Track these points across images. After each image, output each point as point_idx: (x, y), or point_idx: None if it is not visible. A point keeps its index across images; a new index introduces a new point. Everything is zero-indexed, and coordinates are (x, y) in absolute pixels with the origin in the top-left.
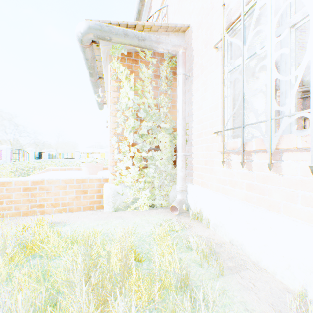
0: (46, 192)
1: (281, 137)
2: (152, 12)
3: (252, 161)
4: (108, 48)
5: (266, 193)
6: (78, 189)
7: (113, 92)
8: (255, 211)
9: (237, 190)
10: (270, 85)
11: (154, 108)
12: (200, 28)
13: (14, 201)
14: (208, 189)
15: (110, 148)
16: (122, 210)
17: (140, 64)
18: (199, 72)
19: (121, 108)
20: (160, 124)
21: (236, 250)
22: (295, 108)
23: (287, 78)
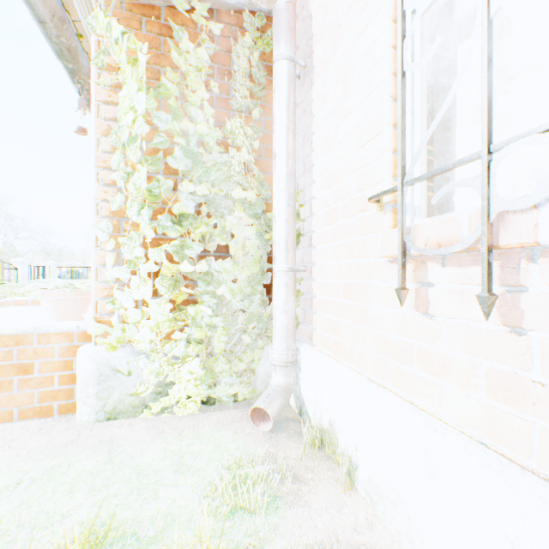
0: None
1: None
2: None
3: (516, 290)
4: None
5: None
6: (6, 362)
7: (105, 105)
8: None
9: (449, 385)
10: None
11: (217, 151)
12: None
13: None
14: (353, 364)
15: (98, 253)
16: (128, 414)
17: (174, 28)
18: (330, 48)
19: (120, 142)
20: (231, 191)
21: None
22: None
23: None
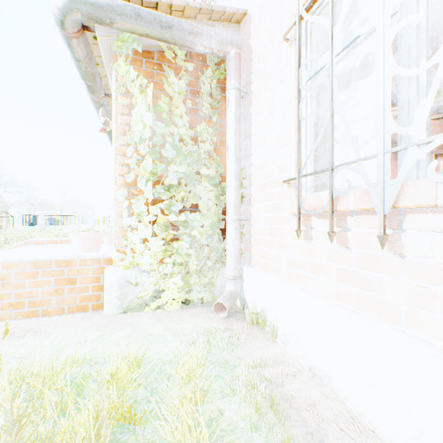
0: None
1: (404, 186)
2: None
3: (347, 230)
4: (112, 41)
5: (372, 287)
6: (60, 277)
7: (121, 115)
8: (353, 320)
9: (322, 278)
10: (383, 89)
11: (191, 144)
12: (262, 13)
13: None
14: (275, 274)
15: (117, 208)
16: (136, 310)
17: (166, 70)
18: (262, 85)
19: (133, 141)
20: (199, 169)
21: (320, 386)
22: (426, 133)
23: (416, 72)
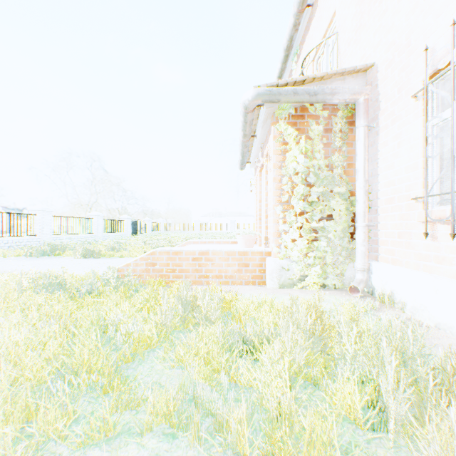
0: (210, 263)
1: None
2: (309, 37)
3: None
4: (272, 109)
5: None
6: (240, 262)
7: (276, 156)
8: None
9: (445, 266)
10: None
11: (325, 170)
12: (390, 67)
13: (184, 269)
14: (402, 267)
15: (273, 219)
16: (287, 287)
17: (309, 122)
18: (389, 122)
19: (287, 173)
20: (332, 188)
21: (443, 333)
22: None
23: None
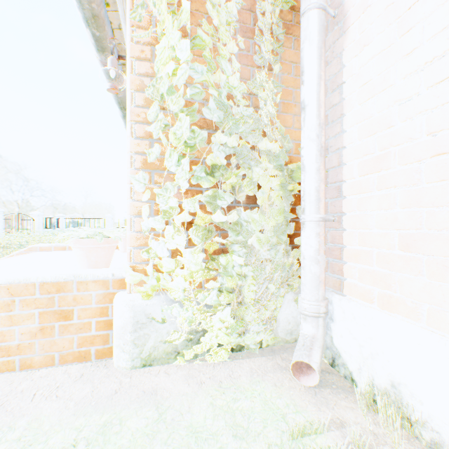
0: None
1: None
2: None
3: None
4: None
5: None
6: (48, 309)
7: (138, 61)
8: None
9: None
10: None
11: (243, 104)
12: None
13: None
14: (417, 321)
15: (132, 203)
16: (161, 361)
17: None
18: None
19: (157, 93)
20: (256, 143)
21: None
22: None
23: None
